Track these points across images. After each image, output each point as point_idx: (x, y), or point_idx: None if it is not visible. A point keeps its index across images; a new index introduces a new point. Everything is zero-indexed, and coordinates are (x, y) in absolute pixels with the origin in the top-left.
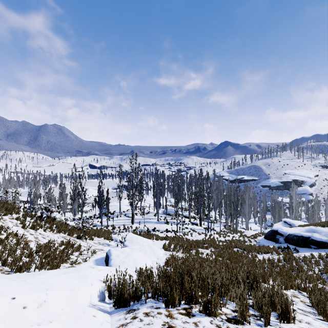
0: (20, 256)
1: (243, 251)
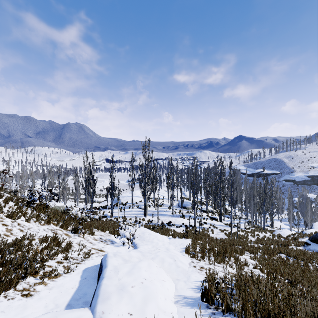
0: None
1: (297, 261)
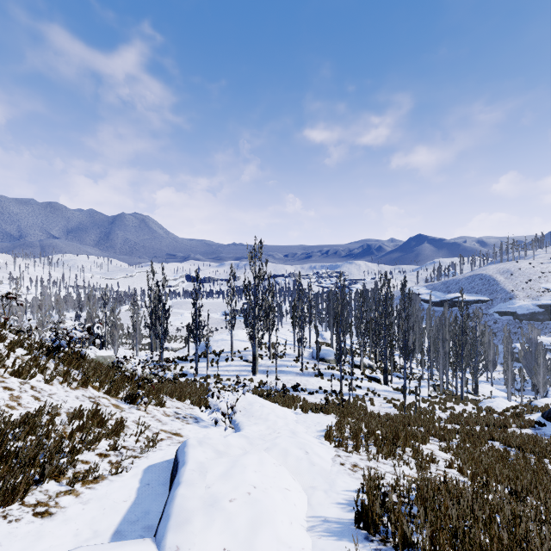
0: None
1: (524, 455)
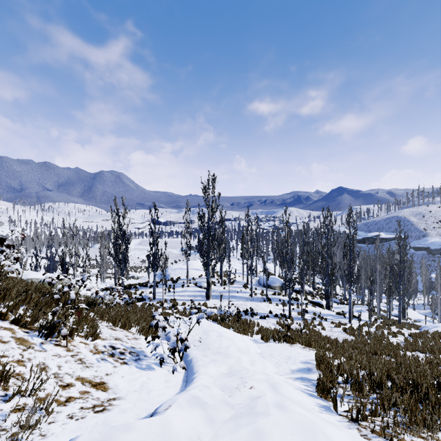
0: None
1: None
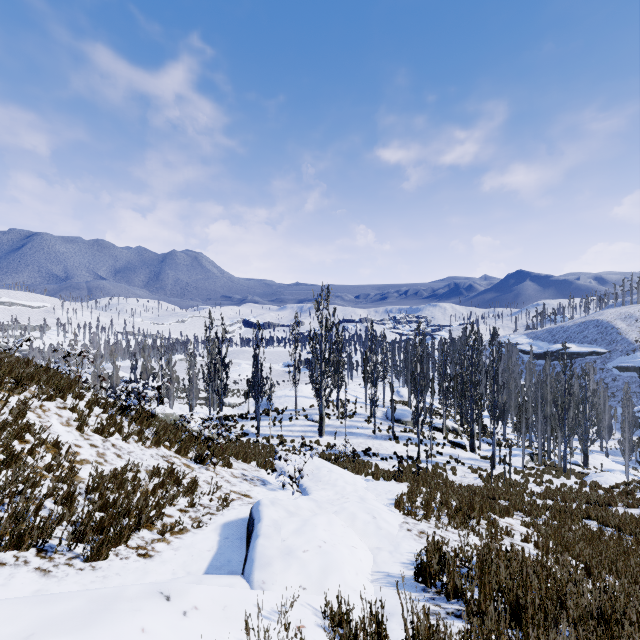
0: (39, 502)
1: (621, 535)
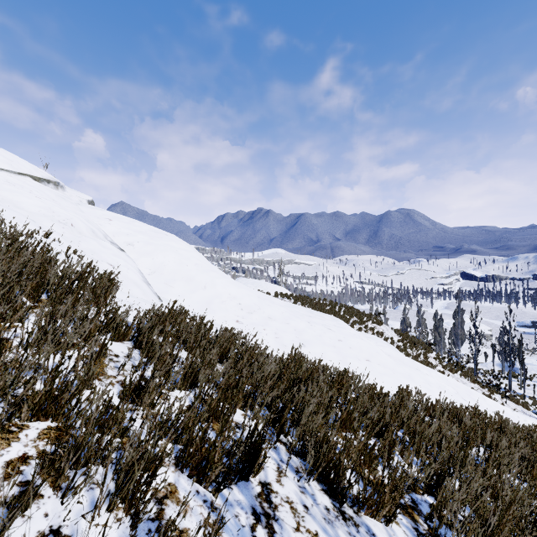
0: None
1: None
